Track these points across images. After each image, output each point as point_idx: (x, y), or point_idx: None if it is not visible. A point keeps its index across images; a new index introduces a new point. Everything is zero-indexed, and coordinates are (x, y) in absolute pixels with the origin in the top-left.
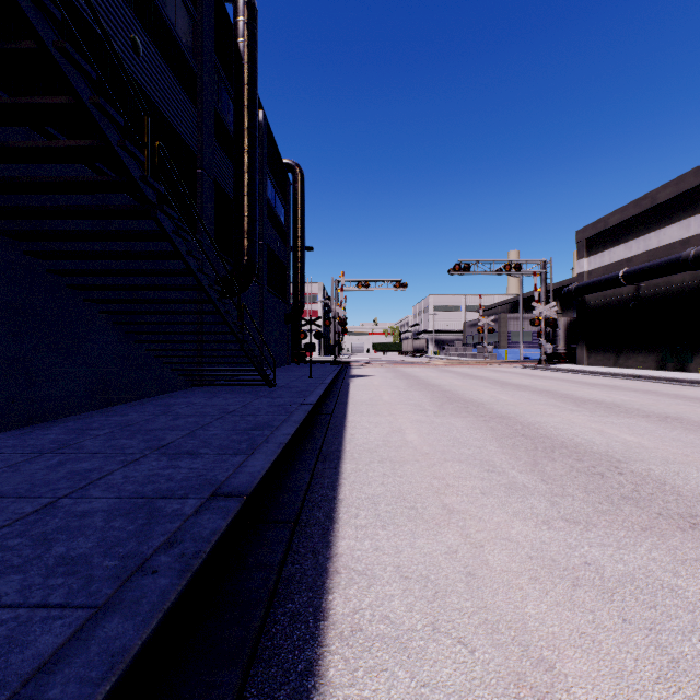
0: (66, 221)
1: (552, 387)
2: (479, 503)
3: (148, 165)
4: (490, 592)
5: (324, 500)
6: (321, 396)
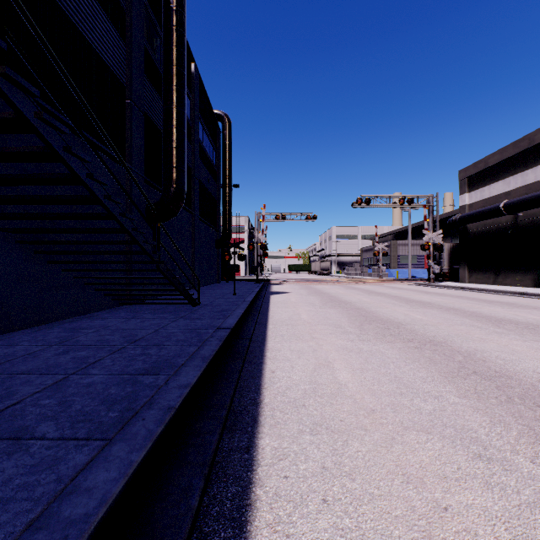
0: None
1: (455, 304)
2: None
3: None
4: None
5: None
6: (240, 317)
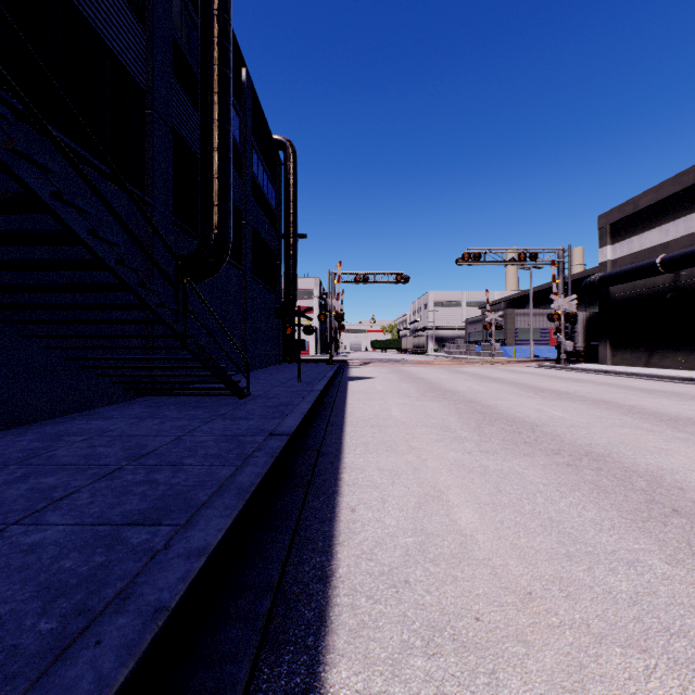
0: None
1: (602, 395)
2: None
3: None
4: None
5: None
6: (305, 415)
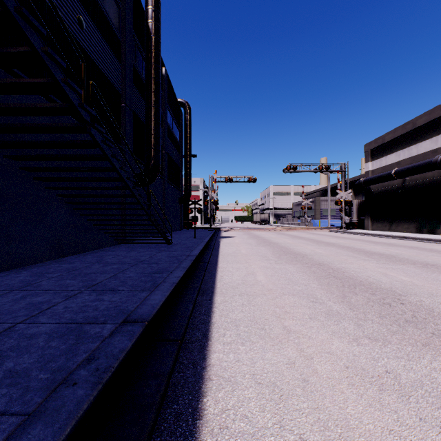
0: (33, 135)
1: (350, 244)
2: (308, 325)
3: (84, 96)
4: (320, 395)
5: (202, 323)
6: (201, 250)
